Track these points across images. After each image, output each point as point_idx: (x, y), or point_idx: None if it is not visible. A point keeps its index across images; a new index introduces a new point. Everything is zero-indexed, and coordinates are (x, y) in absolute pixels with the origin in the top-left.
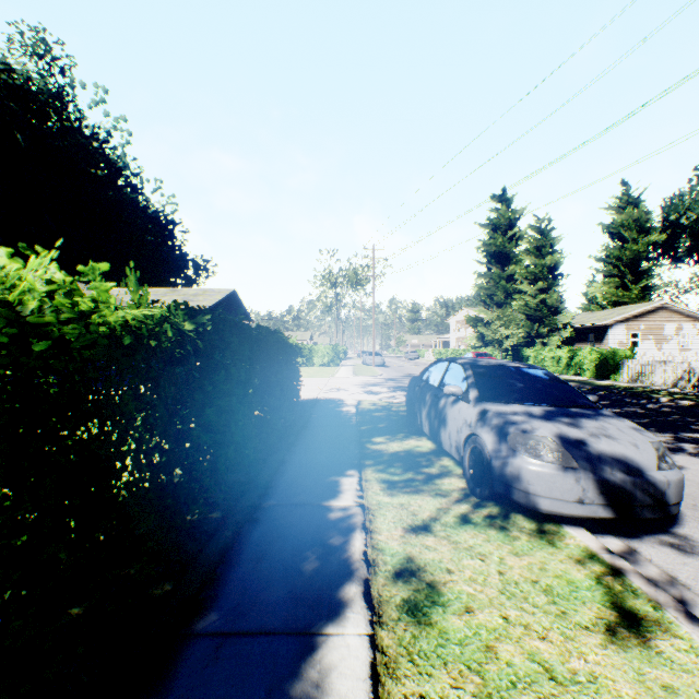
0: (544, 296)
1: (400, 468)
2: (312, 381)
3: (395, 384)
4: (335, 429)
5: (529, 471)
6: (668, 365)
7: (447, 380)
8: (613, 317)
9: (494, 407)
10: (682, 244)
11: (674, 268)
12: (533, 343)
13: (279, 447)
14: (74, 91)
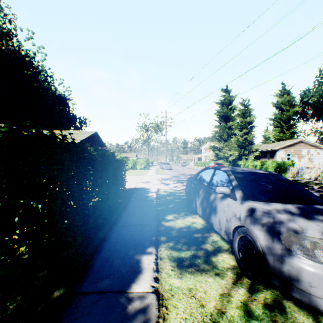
0: (246, 136)
1: (184, 244)
2: (135, 177)
3: (177, 179)
4: (143, 209)
5: (310, 273)
6: (312, 169)
7: (214, 181)
8: (278, 146)
9: (259, 206)
10: (309, 112)
11: (305, 123)
12: (241, 158)
13: (105, 224)
14: (16, 32)
